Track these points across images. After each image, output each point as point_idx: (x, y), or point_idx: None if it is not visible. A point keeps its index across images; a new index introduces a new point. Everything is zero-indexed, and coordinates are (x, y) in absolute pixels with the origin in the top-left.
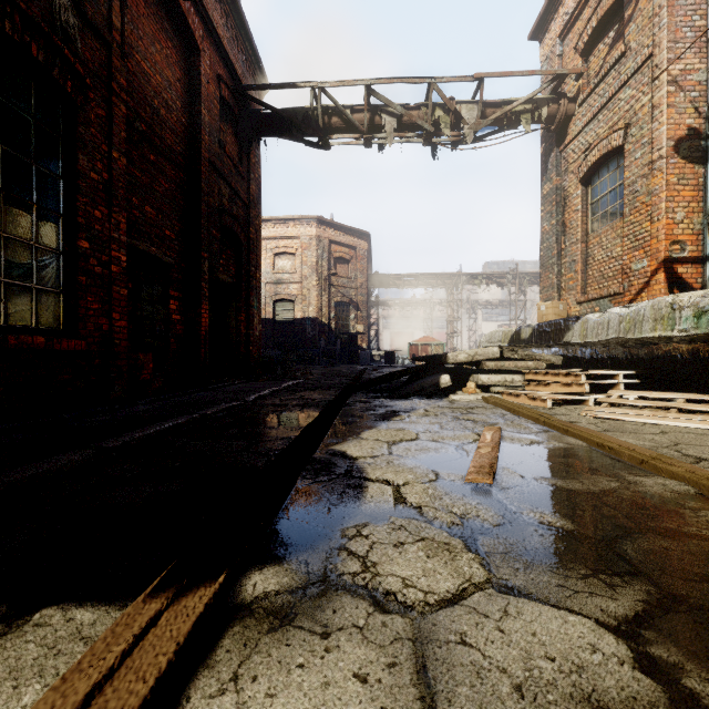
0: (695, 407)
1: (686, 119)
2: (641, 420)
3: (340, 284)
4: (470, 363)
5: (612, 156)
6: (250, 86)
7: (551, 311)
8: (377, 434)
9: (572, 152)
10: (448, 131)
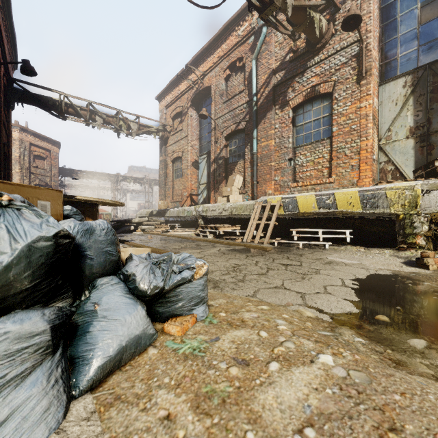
0: (188, 230)
1: (194, 157)
2: (178, 233)
3: (38, 173)
4: (138, 223)
5: (180, 157)
6: (21, 81)
7: (162, 205)
8: (126, 238)
9: (169, 150)
10: (125, 131)
